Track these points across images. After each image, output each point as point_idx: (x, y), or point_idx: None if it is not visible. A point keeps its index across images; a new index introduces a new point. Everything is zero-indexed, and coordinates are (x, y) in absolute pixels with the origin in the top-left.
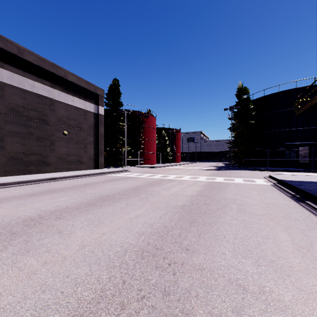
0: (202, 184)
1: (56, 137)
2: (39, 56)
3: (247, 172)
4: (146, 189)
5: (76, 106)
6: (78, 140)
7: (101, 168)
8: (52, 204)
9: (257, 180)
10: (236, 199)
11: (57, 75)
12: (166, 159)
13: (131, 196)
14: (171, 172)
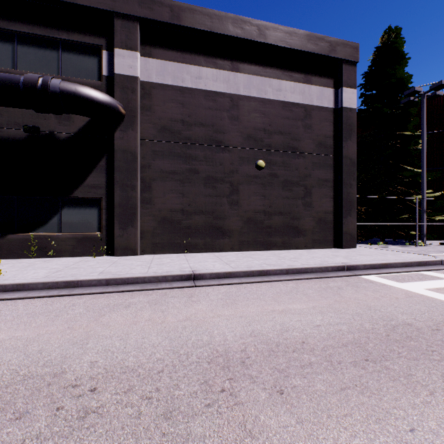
0: None
1: (242, 176)
2: (207, 11)
3: None
4: None
5: (285, 100)
6: (288, 180)
7: (349, 245)
8: None
9: None
10: None
11: (242, 39)
12: None
13: None
14: None
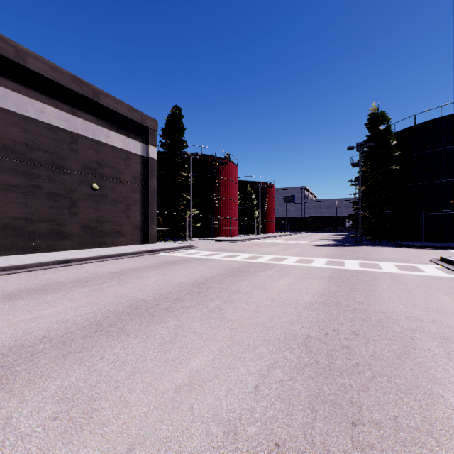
0: (325, 276)
1: (80, 194)
2: (52, 64)
3: (391, 249)
4: (222, 286)
5: (113, 145)
6: (115, 199)
7: (153, 242)
8: (20, 326)
9: (423, 266)
10: (421, 320)
11: (81, 94)
12: (252, 228)
13: (189, 304)
14: (262, 250)
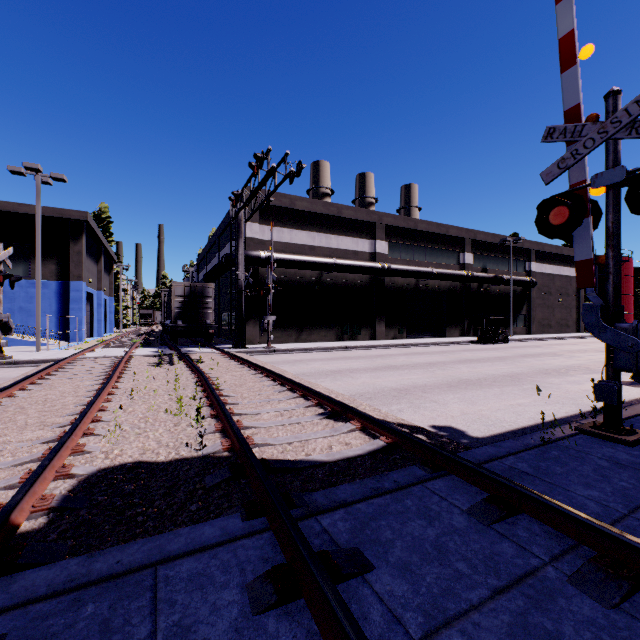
0: None
1: (554, 305)
2: (549, 245)
3: None
4: None
5: (564, 275)
6: (565, 306)
7: (582, 332)
8: None
9: None
10: None
11: (556, 253)
12: None
13: None
14: None
